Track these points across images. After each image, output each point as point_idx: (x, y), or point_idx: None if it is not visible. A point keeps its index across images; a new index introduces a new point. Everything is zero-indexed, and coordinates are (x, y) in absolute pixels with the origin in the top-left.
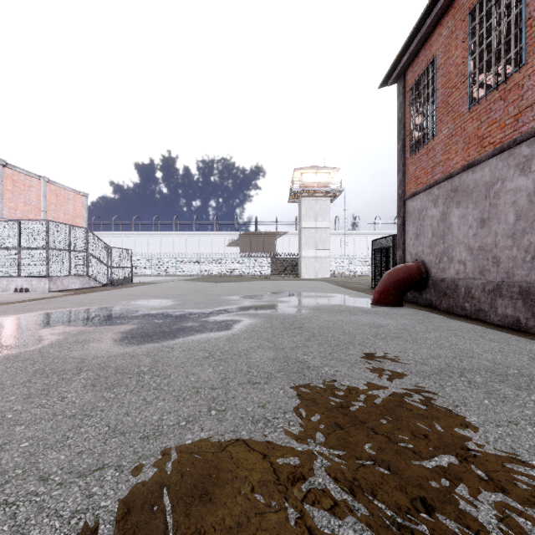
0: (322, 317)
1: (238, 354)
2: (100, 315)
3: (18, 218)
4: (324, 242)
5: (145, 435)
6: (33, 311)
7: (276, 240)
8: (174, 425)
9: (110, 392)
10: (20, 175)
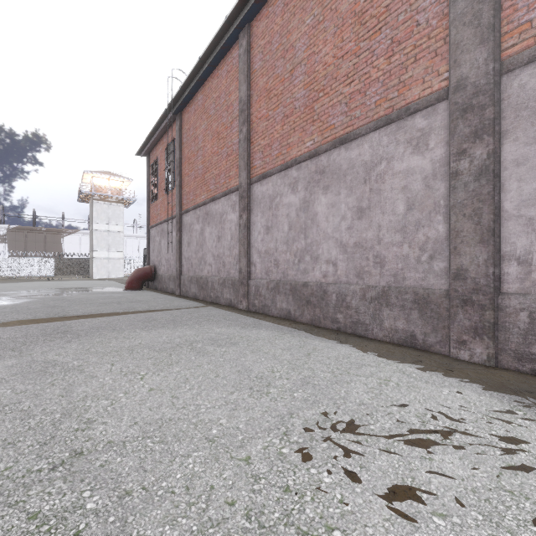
0: (82, 296)
1: (22, 307)
2: None
3: None
4: (118, 244)
5: None
6: None
7: (63, 238)
8: None
9: None
10: None
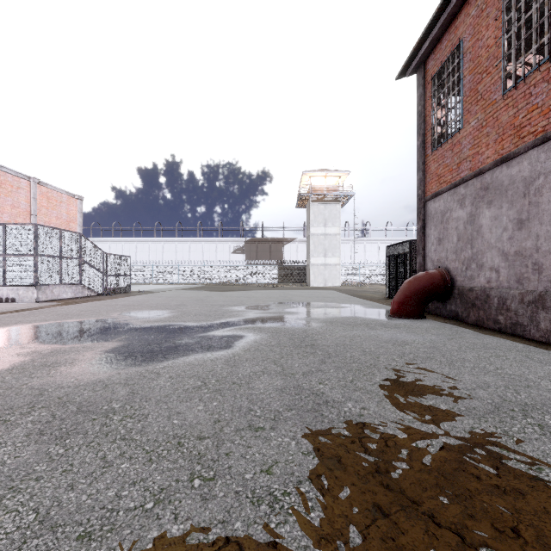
0: (336, 331)
1: (238, 383)
2: (84, 329)
3: (5, 222)
4: (334, 248)
5: (87, 532)
6: (10, 324)
7: (283, 247)
8: (135, 508)
9: (60, 445)
10: (7, 175)
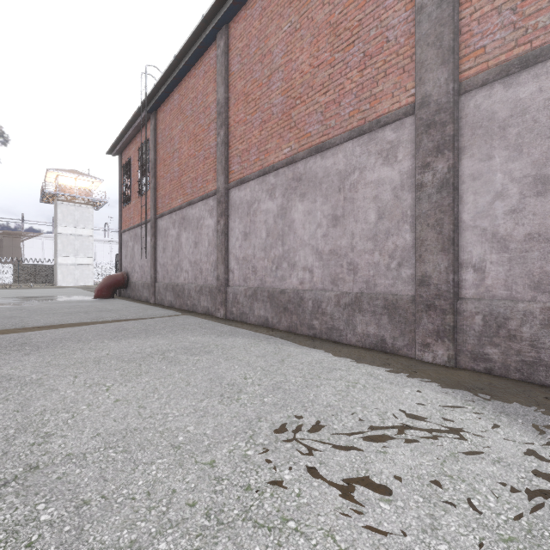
0: (44, 305)
1: None
2: None
3: None
4: (87, 249)
5: None
6: None
7: (22, 242)
8: None
9: None
10: None
